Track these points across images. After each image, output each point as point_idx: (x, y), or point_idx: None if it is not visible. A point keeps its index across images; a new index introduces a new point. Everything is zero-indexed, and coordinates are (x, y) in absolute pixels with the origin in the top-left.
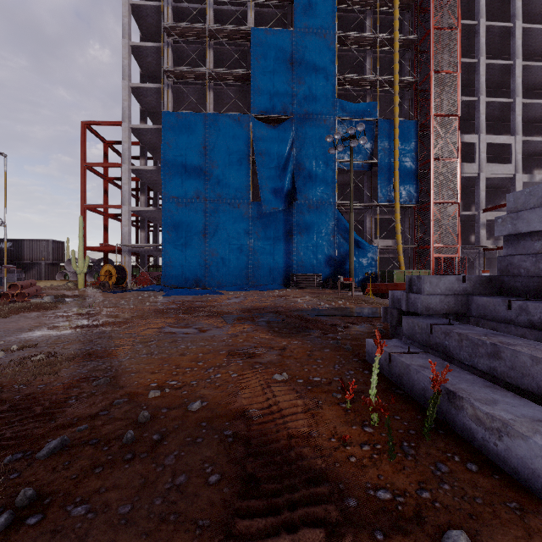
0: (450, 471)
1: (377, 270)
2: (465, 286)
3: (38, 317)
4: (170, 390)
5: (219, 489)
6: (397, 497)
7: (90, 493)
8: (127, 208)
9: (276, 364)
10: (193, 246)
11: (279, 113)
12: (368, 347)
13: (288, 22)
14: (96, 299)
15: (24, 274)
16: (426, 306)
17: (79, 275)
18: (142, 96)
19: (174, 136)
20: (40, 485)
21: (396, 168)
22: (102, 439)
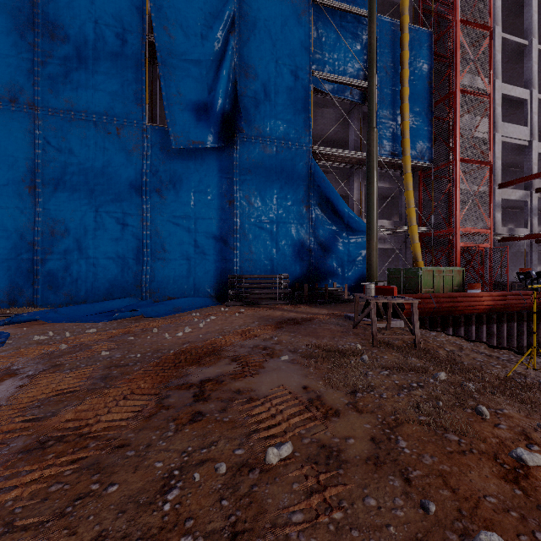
0: None
1: None
2: None
3: None
4: None
5: None
6: None
7: None
8: None
9: None
10: (0, 210)
11: None
12: None
13: None
14: None
15: None
16: None
17: None
18: None
19: None
20: None
21: (406, 100)
22: None
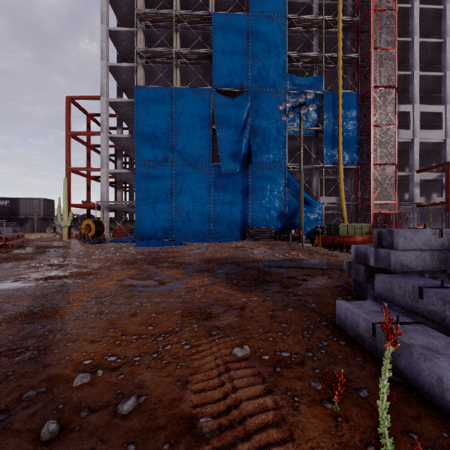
0: None
1: (323, 224)
2: (442, 241)
3: (11, 267)
4: (104, 372)
5: None
6: None
7: None
8: (105, 171)
9: (235, 329)
10: (162, 203)
11: (236, 86)
12: (340, 310)
13: (244, 8)
14: (74, 249)
15: (19, 228)
16: (400, 262)
17: (63, 228)
18: (119, 75)
19: (145, 108)
20: None
21: (340, 134)
22: None
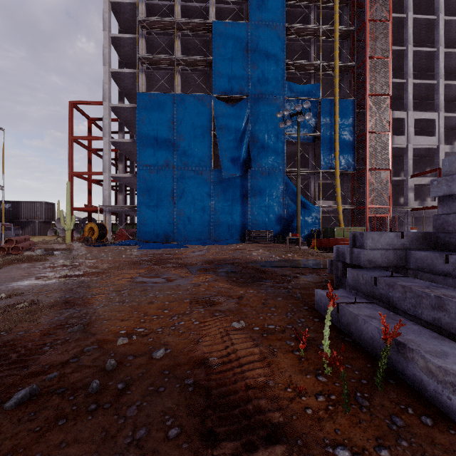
0: (405, 425)
1: (320, 227)
2: (403, 242)
3: (28, 267)
4: (137, 337)
5: (178, 445)
6: (356, 455)
7: (50, 448)
8: (107, 175)
9: (234, 312)
10: (163, 206)
11: (236, 93)
12: (317, 297)
13: (244, 16)
14: (80, 252)
15: (21, 231)
16: (368, 259)
17: (66, 231)
18: (120, 80)
19: (147, 113)
20: (2, 439)
21: (337, 140)
22: (70, 387)
